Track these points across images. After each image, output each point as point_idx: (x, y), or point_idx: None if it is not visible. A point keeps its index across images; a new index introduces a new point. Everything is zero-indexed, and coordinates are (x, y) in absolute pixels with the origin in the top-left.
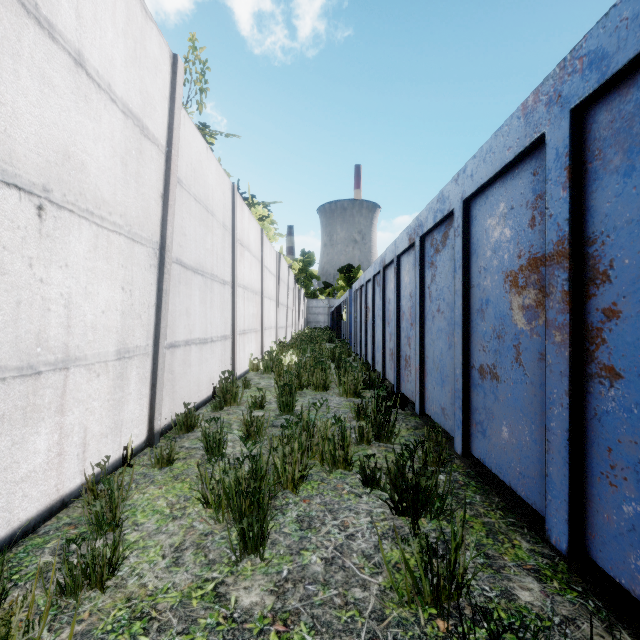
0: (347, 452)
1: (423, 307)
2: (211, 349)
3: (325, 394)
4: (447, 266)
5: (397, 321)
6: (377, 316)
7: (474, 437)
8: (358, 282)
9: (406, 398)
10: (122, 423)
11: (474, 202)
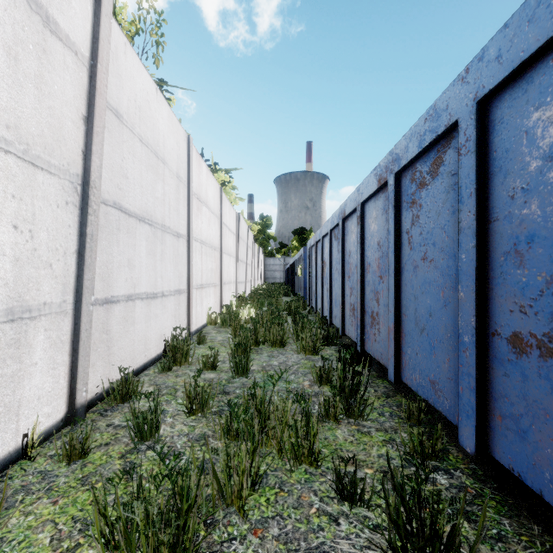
0: (313, 443)
1: (399, 256)
2: (162, 304)
3: (282, 351)
4: (440, 200)
5: (361, 274)
6: (335, 270)
7: (498, 434)
8: (313, 238)
9: (370, 357)
10: (20, 404)
11: (498, 99)
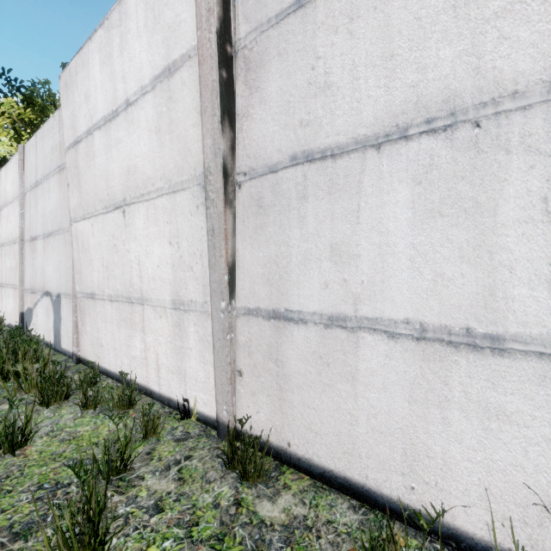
0: None
1: None
2: None
3: None
4: None
5: None
6: None
7: None
8: None
9: None
10: (186, 373)
11: None
